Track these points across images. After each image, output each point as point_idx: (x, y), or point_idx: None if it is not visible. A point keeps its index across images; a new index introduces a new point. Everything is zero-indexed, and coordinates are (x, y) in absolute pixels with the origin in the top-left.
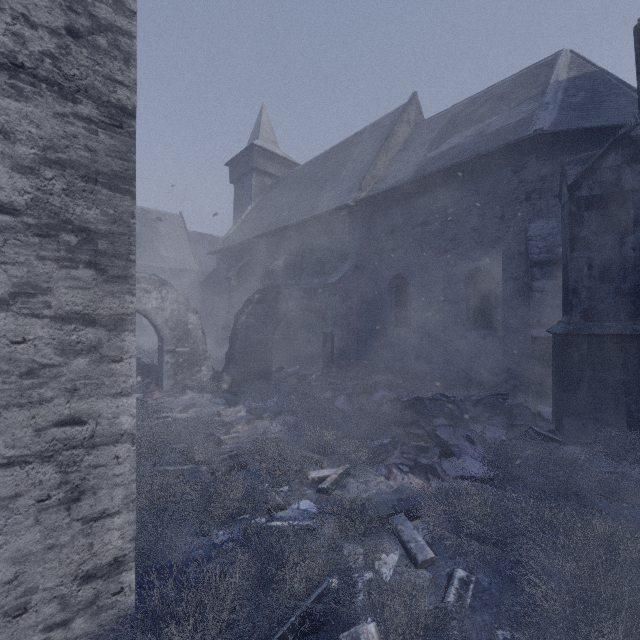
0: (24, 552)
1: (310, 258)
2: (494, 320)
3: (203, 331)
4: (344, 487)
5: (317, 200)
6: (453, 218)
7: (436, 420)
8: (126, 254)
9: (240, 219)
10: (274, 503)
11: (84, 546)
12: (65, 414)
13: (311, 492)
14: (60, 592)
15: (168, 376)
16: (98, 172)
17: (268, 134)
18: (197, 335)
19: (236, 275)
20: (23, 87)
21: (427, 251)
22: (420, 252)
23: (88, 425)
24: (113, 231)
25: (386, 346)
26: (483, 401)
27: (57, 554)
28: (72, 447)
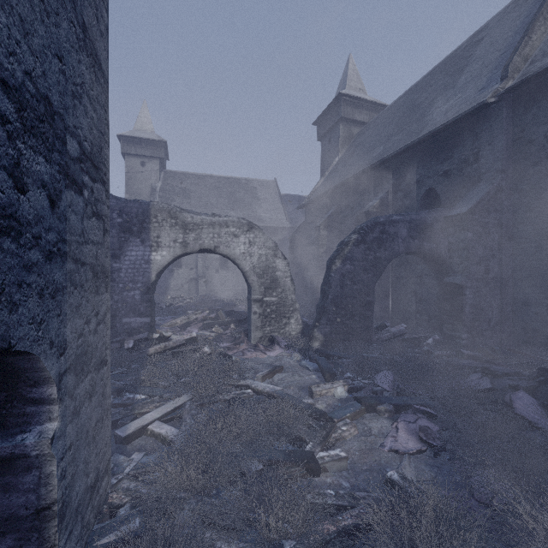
0: None
1: (416, 192)
2: None
3: (292, 279)
4: None
5: (424, 120)
6: None
7: None
8: None
9: (327, 171)
10: None
11: None
12: None
13: None
14: None
15: (255, 327)
16: None
17: (355, 83)
18: (285, 283)
19: (324, 224)
20: None
21: None
22: None
23: None
24: None
25: None
26: None
27: None
28: None
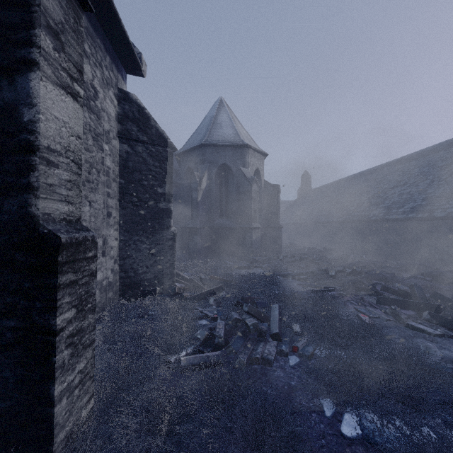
0: None
1: None
2: None
3: None
4: None
5: None
6: None
7: None
8: None
9: None
10: None
11: None
12: None
13: None
14: None
15: None
16: None
17: None
18: None
19: None
20: None
21: None
22: None
23: None
24: None
25: None
26: None
27: None
28: None
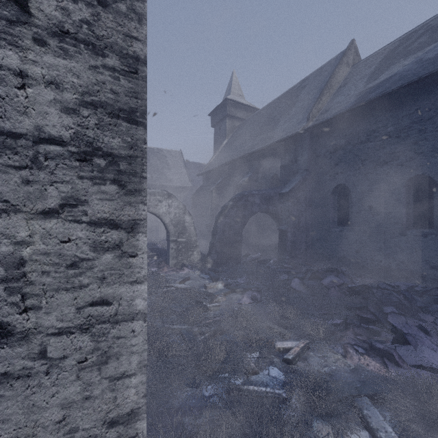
0: (69, 400)
1: (268, 174)
2: (435, 220)
3: (194, 227)
4: (305, 359)
5: (273, 132)
6: (393, 135)
7: (386, 308)
8: (140, 172)
9: (218, 151)
10: (249, 367)
11: (110, 398)
12: (97, 296)
13: (278, 360)
14: (93, 432)
15: (172, 257)
16: (120, 109)
17: (237, 90)
18: (191, 230)
19: (215, 189)
20: (68, 48)
21: (367, 164)
22: (361, 165)
23: (113, 305)
24: (130, 155)
25: (330, 240)
26: (429, 292)
27: (91, 403)
28: (102, 322)
